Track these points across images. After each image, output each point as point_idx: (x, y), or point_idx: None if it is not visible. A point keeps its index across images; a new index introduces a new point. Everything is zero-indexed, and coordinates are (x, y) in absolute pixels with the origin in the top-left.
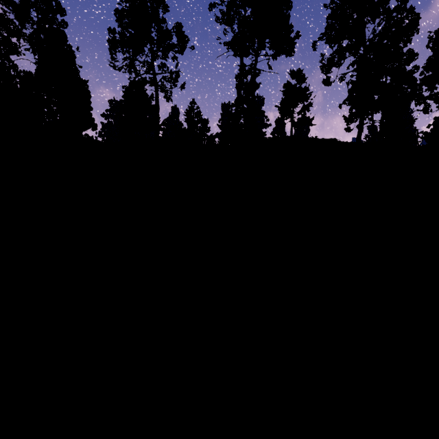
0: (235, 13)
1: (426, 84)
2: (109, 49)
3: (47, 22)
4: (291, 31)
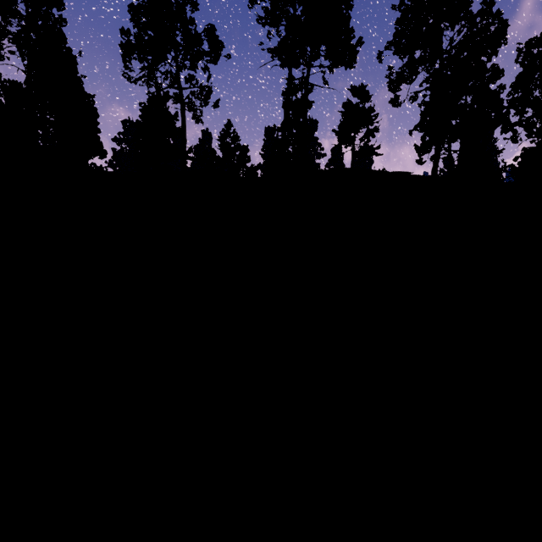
0: (282, 12)
1: (515, 107)
2: (122, 55)
3: (39, 17)
4: (352, 37)
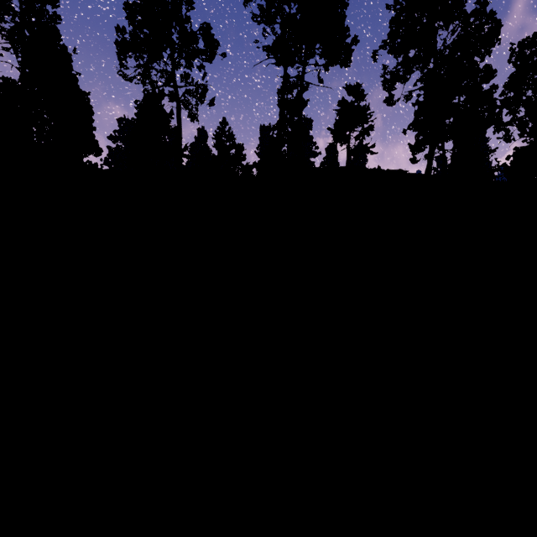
0: (277, 10)
1: (507, 107)
2: (117, 53)
3: (34, 14)
4: (347, 36)
